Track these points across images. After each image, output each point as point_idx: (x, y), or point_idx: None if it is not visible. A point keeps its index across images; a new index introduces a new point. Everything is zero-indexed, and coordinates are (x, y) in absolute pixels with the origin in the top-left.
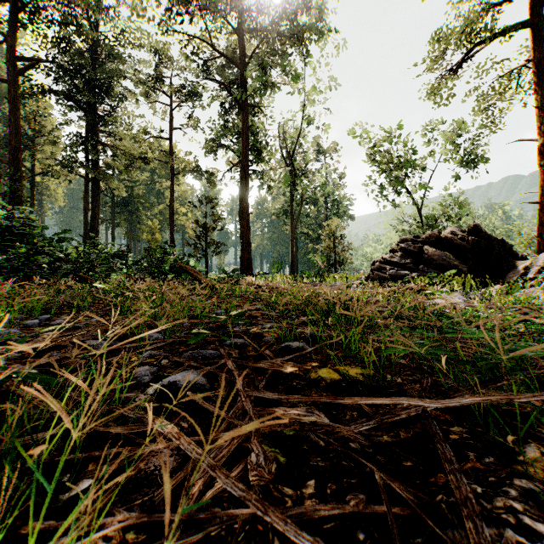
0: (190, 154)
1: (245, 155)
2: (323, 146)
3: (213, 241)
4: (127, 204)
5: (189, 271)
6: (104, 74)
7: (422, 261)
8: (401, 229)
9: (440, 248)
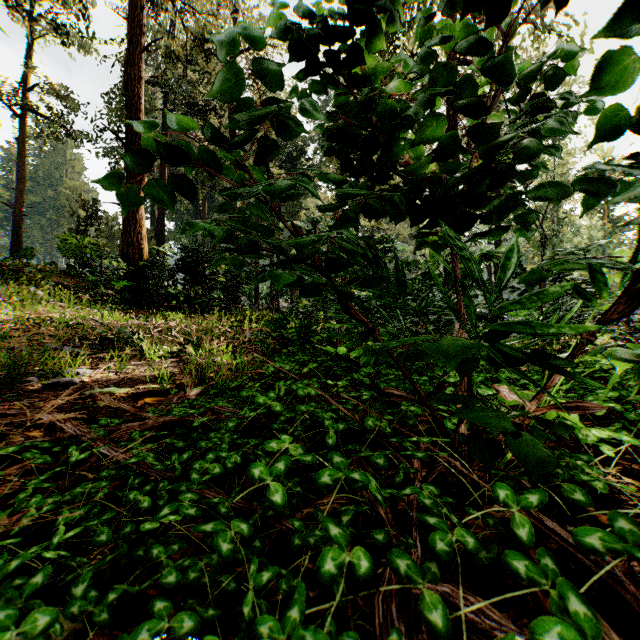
0: None
1: None
2: None
3: None
4: None
5: None
6: None
7: None
8: None
9: None
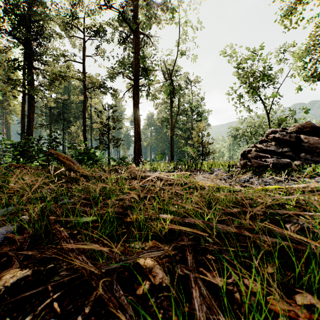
0: (99, 75)
1: (136, 70)
2: (190, 79)
3: (114, 137)
4: (60, 114)
5: (60, 159)
6: (36, 18)
7: (301, 149)
8: (242, 131)
9: (316, 137)
